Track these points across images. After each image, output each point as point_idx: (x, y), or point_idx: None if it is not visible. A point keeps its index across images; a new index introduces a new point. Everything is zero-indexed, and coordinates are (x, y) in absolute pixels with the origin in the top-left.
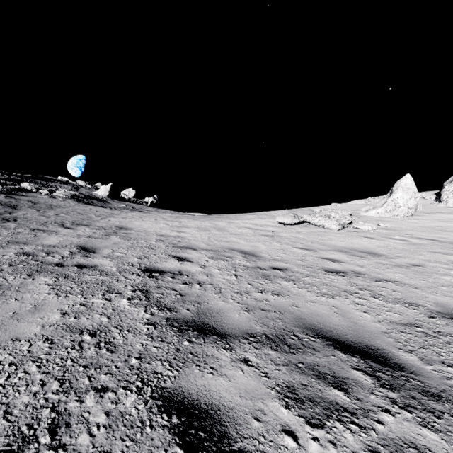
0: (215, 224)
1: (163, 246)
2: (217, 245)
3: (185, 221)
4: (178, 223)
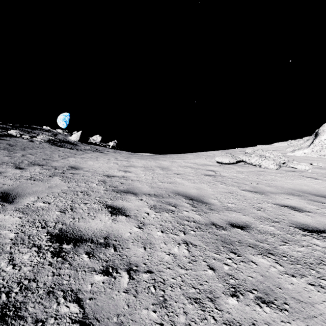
0: (160, 163)
1: (102, 190)
2: (161, 187)
3: (133, 160)
4: (127, 162)
